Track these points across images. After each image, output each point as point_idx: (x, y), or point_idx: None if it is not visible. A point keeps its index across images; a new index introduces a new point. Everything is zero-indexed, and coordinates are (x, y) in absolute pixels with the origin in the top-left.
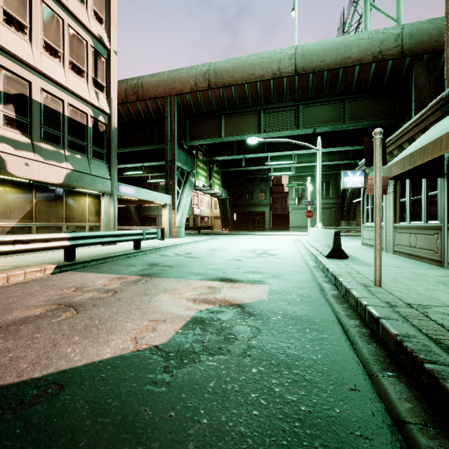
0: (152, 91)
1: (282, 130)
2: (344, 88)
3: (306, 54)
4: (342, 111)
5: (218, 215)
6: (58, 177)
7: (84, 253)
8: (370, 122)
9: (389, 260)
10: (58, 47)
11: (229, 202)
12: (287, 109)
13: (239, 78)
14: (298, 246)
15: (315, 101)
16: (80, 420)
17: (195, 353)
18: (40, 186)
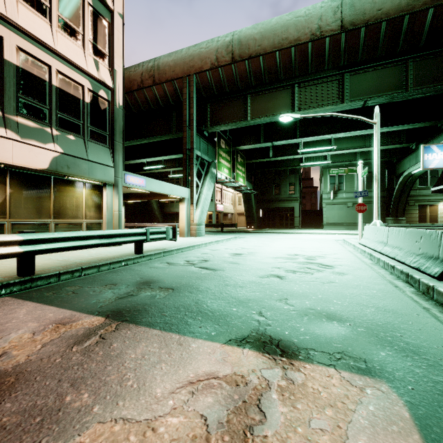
0: (169, 72)
1: (321, 106)
2: (408, 42)
3: (356, 3)
4: (403, 75)
5: (242, 211)
6: (41, 162)
7: (67, 259)
8: None
9: None
10: None
11: (254, 197)
12: (328, 79)
13: (269, 45)
14: (349, 250)
15: (366, 66)
16: None
17: None
18: (17, 173)
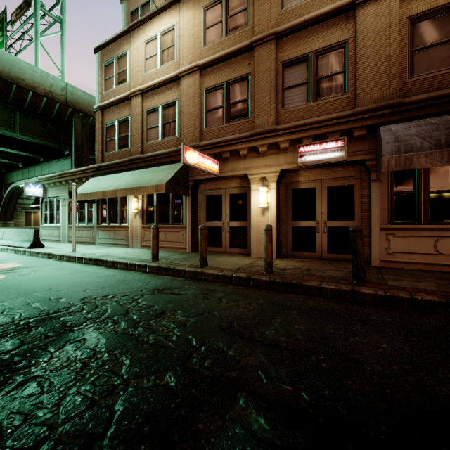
0: None
1: None
2: (16, 101)
3: None
4: (13, 119)
5: None
6: None
7: None
8: (41, 140)
9: (70, 245)
10: None
11: None
12: None
13: None
14: None
15: None
16: (22, 281)
17: (28, 274)
18: None
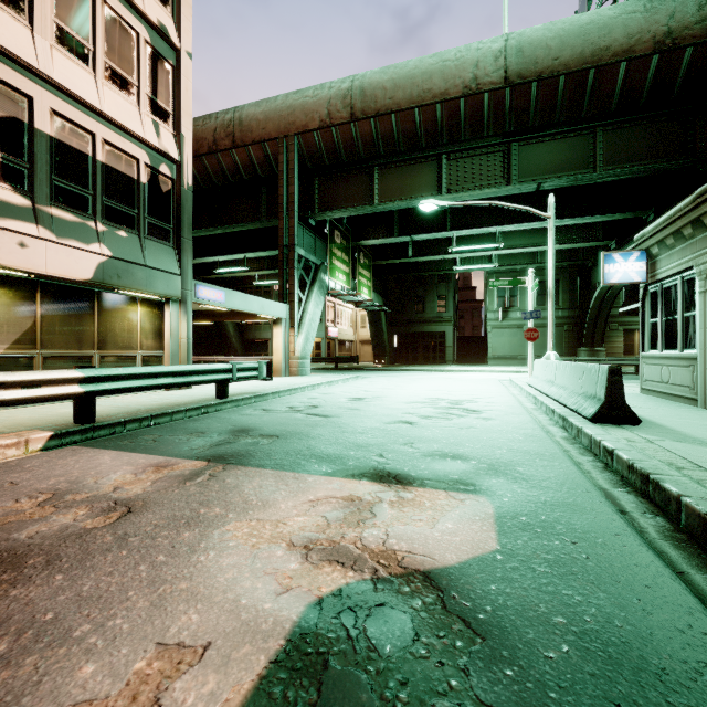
0: (257, 130)
1: (480, 188)
2: (596, 105)
3: (525, 48)
4: (590, 149)
5: (367, 338)
6: (83, 270)
7: (125, 405)
8: (646, 166)
9: None
10: (84, 39)
11: (386, 316)
12: (489, 150)
13: (404, 98)
14: (513, 393)
15: (540, 134)
16: None
17: None
18: (50, 286)
